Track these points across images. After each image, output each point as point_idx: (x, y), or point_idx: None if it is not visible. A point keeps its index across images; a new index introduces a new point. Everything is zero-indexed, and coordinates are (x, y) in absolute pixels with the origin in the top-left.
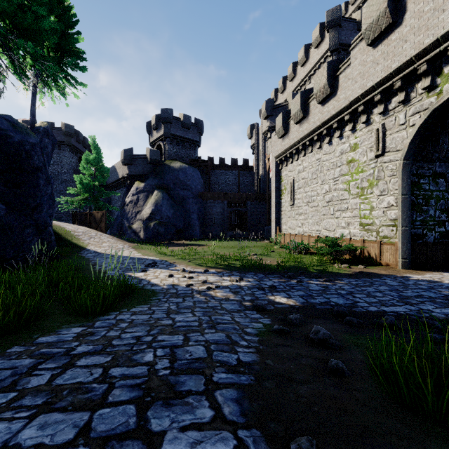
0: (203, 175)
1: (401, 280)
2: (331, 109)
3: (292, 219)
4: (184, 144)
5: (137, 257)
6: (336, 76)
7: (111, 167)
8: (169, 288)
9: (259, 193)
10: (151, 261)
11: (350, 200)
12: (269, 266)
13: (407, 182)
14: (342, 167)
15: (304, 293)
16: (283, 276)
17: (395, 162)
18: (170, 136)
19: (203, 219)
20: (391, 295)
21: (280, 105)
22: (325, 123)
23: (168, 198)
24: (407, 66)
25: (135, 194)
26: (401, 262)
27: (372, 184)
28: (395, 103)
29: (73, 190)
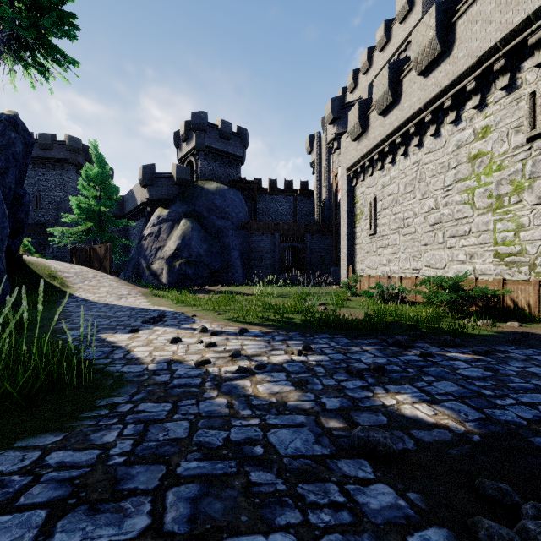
0: (247, 202)
1: None
2: (441, 78)
3: (372, 255)
4: (222, 159)
5: (141, 308)
6: (451, 25)
7: (129, 191)
8: (158, 370)
9: (323, 224)
10: (159, 313)
11: (475, 219)
12: (353, 322)
13: None
14: (460, 167)
15: (458, 387)
16: (385, 343)
17: None
18: (204, 149)
19: (247, 258)
20: None
21: (352, 103)
22: (430, 104)
23: (199, 229)
24: None
25: (155, 224)
26: None
27: (521, 188)
28: None
29: (71, 217)
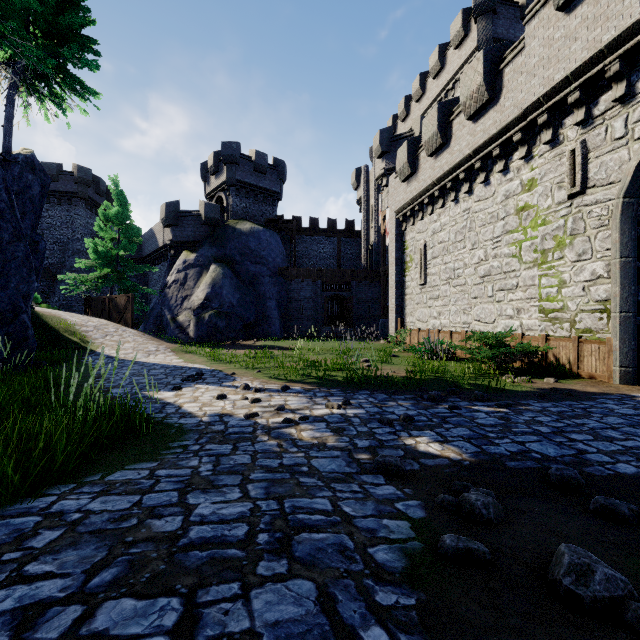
0: (285, 244)
1: (635, 404)
2: (489, 125)
3: (422, 307)
4: (257, 196)
5: (175, 365)
6: (498, 72)
7: (148, 231)
8: (212, 422)
9: (370, 270)
10: (196, 371)
11: (522, 273)
12: (393, 379)
13: (630, 236)
14: (508, 219)
15: (470, 432)
16: (420, 398)
17: (606, 203)
18: (236, 183)
19: (285, 308)
20: None
21: (402, 136)
22: (479, 150)
23: (231, 275)
24: (633, 35)
25: (181, 270)
26: (619, 373)
27: (563, 244)
28: (606, 103)
29: (84, 263)
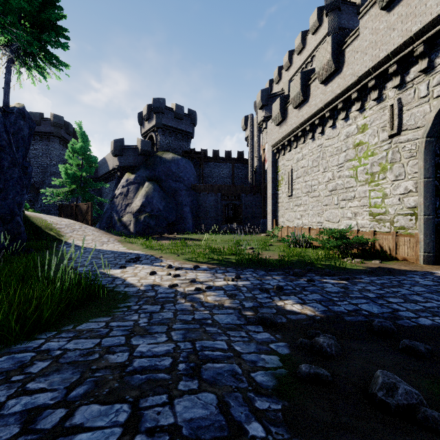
0: (196, 168)
1: (433, 278)
2: (335, 87)
3: (290, 211)
4: (176, 135)
5: (121, 251)
6: (341, 51)
7: (102, 159)
8: (147, 290)
9: (254, 186)
10: (135, 255)
11: (357, 188)
12: (269, 261)
13: (430, 163)
14: (348, 151)
15: (321, 297)
16: (288, 274)
17: (414, 141)
18: (162, 126)
19: (196, 212)
20: (436, 300)
21: (276, 94)
22: (329, 105)
23: (159, 190)
24: (433, 27)
25: (125, 186)
26: (423, 257)
27: (385, 169)
28: (414, 73)
29: (58, 181)
